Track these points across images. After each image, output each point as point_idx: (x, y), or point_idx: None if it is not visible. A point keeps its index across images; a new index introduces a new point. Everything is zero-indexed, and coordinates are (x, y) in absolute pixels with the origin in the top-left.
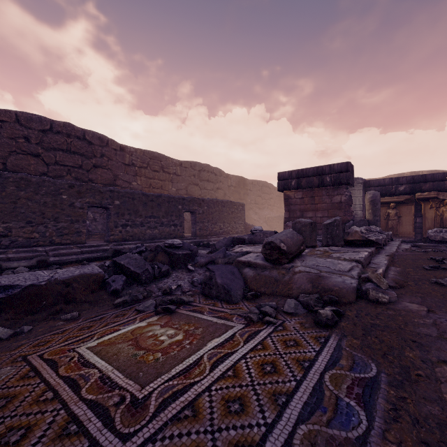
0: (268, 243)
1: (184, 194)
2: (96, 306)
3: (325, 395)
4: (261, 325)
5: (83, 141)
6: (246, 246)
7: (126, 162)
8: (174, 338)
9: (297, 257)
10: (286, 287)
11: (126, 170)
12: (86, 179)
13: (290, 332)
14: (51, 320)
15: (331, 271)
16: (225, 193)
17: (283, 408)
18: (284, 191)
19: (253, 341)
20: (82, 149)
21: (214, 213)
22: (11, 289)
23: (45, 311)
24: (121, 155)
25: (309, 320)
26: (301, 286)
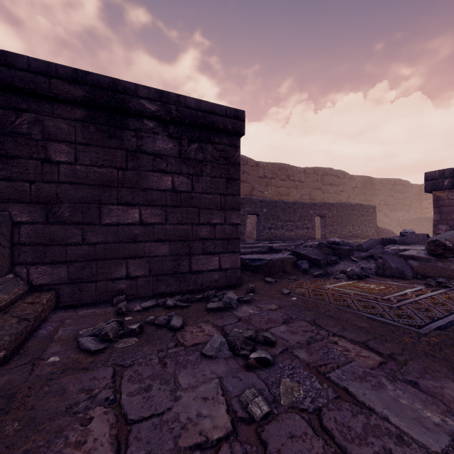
0: (432, 241)
1: (308, 199)
2: (300, 276)
3: None
4: (439, 288)
5: None
6: (400, 246)
7: (260, 175)
8: (380, 287)
9: None
10: (453, 273)
11: (260, 182)
12: None
13: None
14: (283, 279)
15: None
16: (348, 195)
17: None
18: (433, 192)
19: (437, 292)
20: None
21: (343, 216)
22: (262, 261)
23: (276, 274)
24: (257, 170)
25: None
26: None
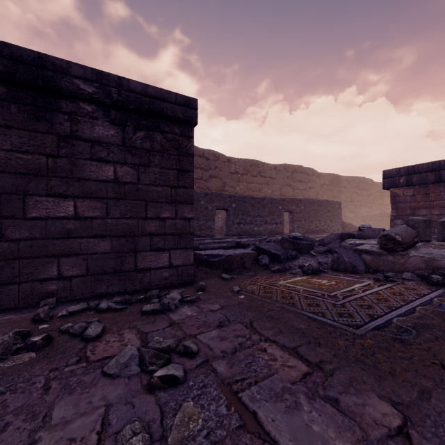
0: (384, 235)
1: (278, 195)
2: (259, 272)
3: (433, 302)
4: (386, 282)
5: (203, 158)
6: (357, 240)
7: (231, 171)
8: (331, 283)
9: (411, 247)
10: (401, 266)
11: (232, 177)
12: (205, 187)
13: (408, 285)
14: (241, 275)
15: (444, 257)
16: (317, 191)
17: (409, 303)
18: (390, 189)
19: (384, 286)
20: (202, 164)
21: (311, 212)
22: (220, 256)
23: (235, 270)
24: (228, 166)
25: (423, 283)
26: (415, 266)
